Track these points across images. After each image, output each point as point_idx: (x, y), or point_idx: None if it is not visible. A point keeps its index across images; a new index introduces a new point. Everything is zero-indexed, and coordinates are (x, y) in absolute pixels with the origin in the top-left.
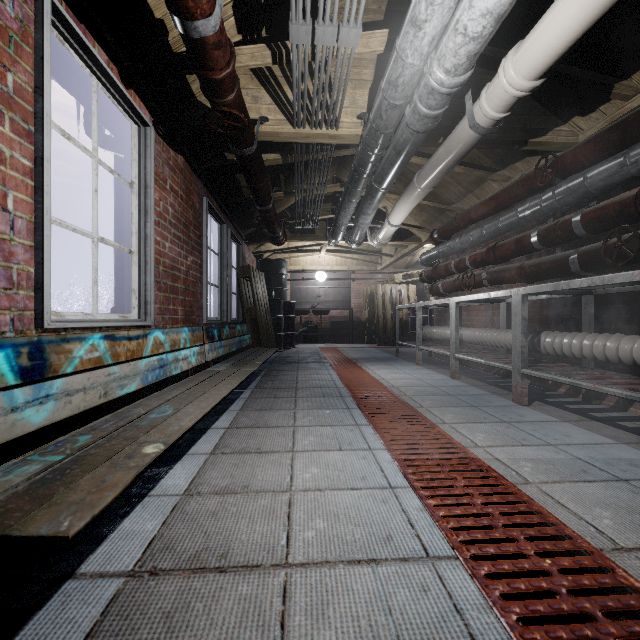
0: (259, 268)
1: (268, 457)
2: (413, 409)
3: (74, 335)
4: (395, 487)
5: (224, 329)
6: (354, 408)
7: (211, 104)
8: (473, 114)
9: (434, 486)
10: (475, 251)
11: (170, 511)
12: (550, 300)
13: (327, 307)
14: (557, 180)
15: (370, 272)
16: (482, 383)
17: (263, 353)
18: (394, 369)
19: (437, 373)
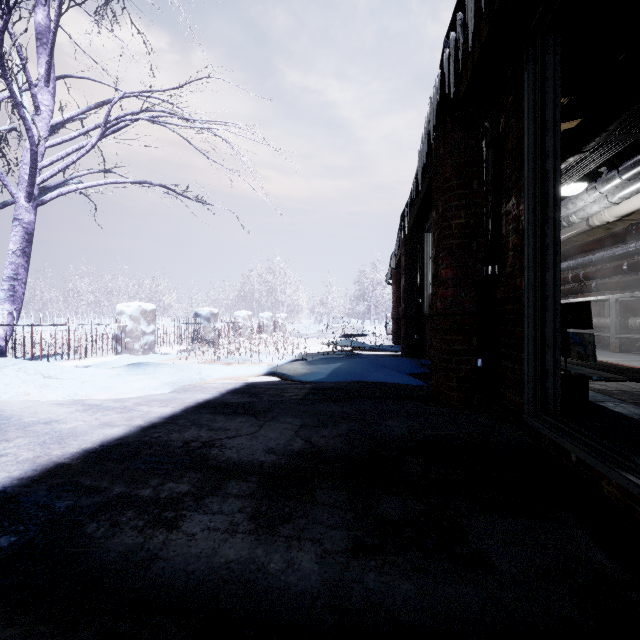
0: None
1: None
2: None
3: None
4: None
5: None
6: None
7: None
8: (588, 222)
9: None
10: (587, 270)
11: None
12: (636, 300)
13: None
14: (638, 237)
15: None
16: None
17: None
18: None
19: None
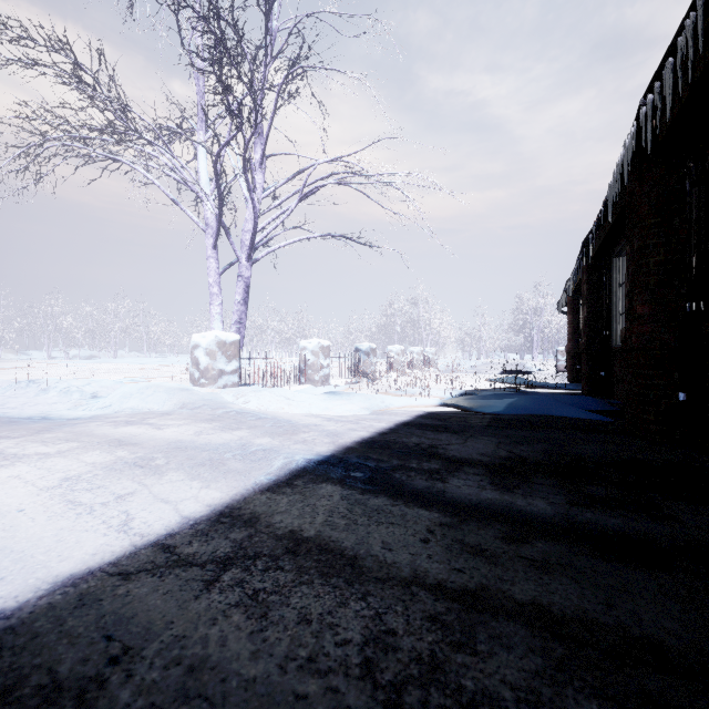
0: None
1: None
2: None
3: None
4: None
5: None
6: None
7: None
8: None
9: None
10: None
11: None
12: None
13: None
14: None
15: None
16: None
17: None
18: None
19: None
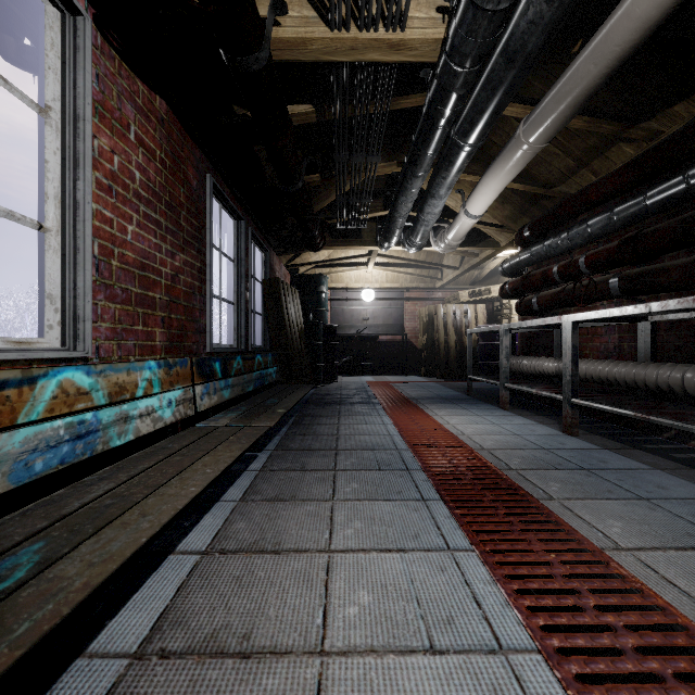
0: (294, 285)
1: (261, 680)
2: (538, 504)
3: None
4: None
5: (234, 361)
6: (433, 499)
7: None
8: None
9: None
10: (593, 249)
11: None
12: None
13: (375, 332)
14: None
15: (427, 290)
16: (618, 444)
17: (292, 393)
18: (472, 416)
19: (537, 423)
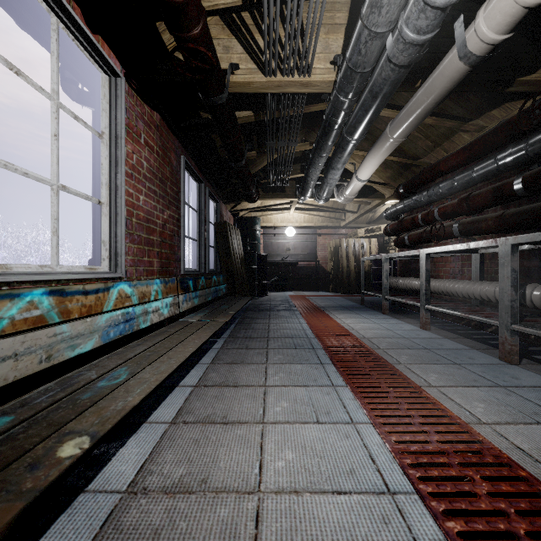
0: (236, 225)
1: (234, 431)
2: (391, 366)
3: (1, 291)
4: (395, 492)
5: (200, 280)
6: (327, 363)
7: (177, 42)
8: (465, 41)
9: (435, 477)
10: (444, 203)
11: (101, 524)
12: (532, 251)
13: (296, 259)
14: None
15: (334, 228)
16: (455, 335)
17: (237, 302)
18: (361, 318)
19: (405, 323)
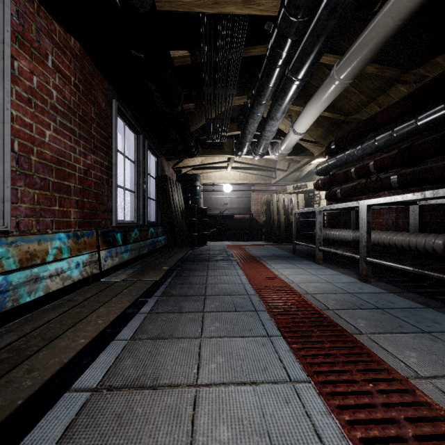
0: (178, 181)
1: None
2: (352, 338)
3: None
4: None
5: (132, 232)
6: (276, 335)
7: None
8: None
9: None
10: (379, 156)
11: None
12: None
13: (232, 212)
14: None
15: (266, 185)
16: (398, 288)
17: (175, 254)
18: (297, 269)
19: (341, 274)
